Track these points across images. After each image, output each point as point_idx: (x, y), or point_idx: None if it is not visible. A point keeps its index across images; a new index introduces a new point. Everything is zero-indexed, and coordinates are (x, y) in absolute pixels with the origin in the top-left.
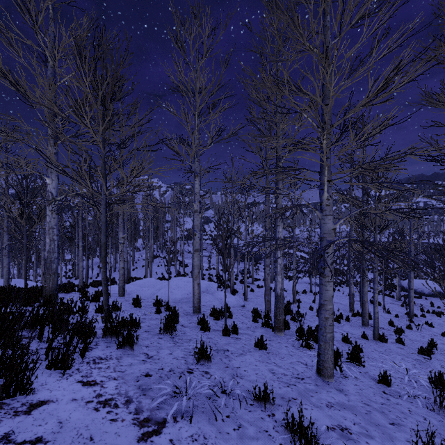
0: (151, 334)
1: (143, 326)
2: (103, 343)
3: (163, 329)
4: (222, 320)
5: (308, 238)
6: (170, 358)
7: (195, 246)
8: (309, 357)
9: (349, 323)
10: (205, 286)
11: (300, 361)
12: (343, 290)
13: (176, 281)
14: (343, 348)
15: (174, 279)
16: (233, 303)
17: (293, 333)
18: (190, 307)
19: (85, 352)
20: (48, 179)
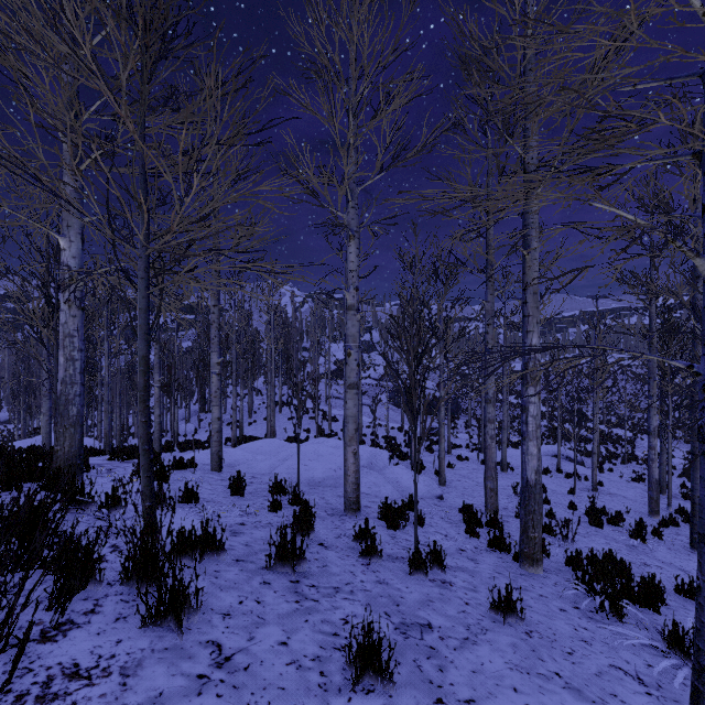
0: (246, 571)
1: (235, 545)
2: (113, 603)
3: (274, 558)
4: (403, 531)
5: (545, 376)
6: (280, 663)
7: (349, 377)
8: (633, 649)
9: (662, 543)
10: (367, 457)
11: (618, 667)
12: (619, 470)
13: (314, 446)
14: (691, 613)
15: (311, 442)
16: (420, 490)
17: (560, 567)
18: (340, 497)
19: (19, 661)
20: (62, 240)
